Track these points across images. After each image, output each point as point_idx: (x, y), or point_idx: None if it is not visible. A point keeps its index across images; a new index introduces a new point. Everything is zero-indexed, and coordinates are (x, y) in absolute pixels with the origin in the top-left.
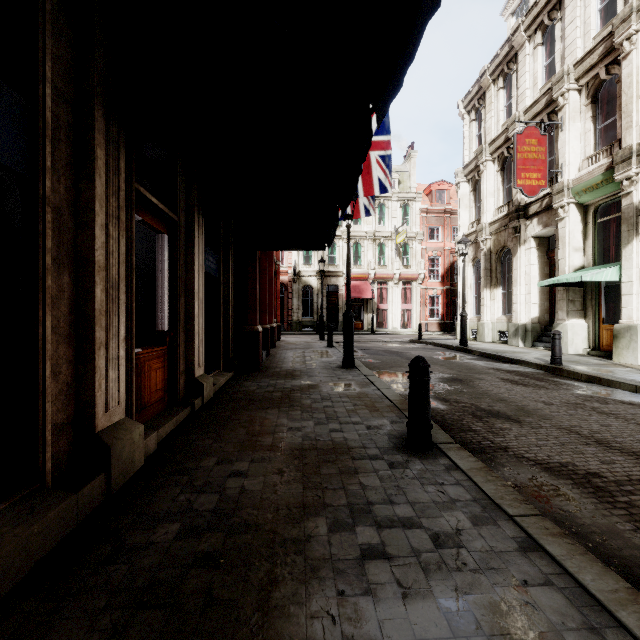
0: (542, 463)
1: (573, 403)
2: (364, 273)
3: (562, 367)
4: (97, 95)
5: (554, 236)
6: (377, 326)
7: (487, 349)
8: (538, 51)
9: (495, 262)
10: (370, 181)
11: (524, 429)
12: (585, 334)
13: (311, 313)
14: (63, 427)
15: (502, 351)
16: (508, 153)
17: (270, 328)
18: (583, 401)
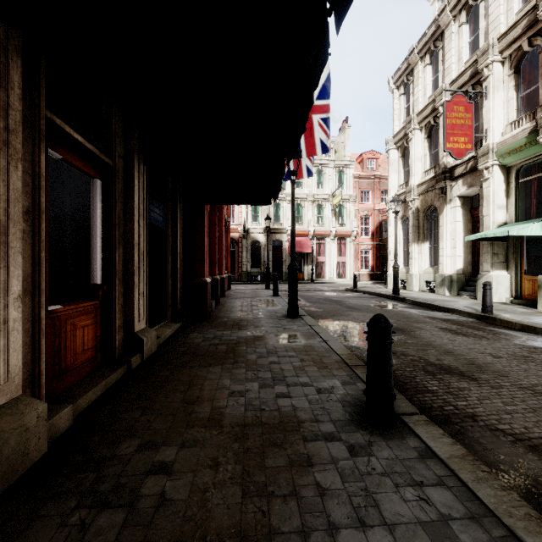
0: (523, 439)
1: (521, 355)
2: (305, 230)
3: (494, 316)
4: None
5: (477, 196)
6: (316, 276)
7: (418, 298)
8: (463, 29)
9: (422, 219)
10: (313, 142)
11: (484, 389)
12: (508, 284)
13: (258, 265)
14: None
15: (432, 300)
16: (434, 122)
17: (220, 279)
18: (529, 353)
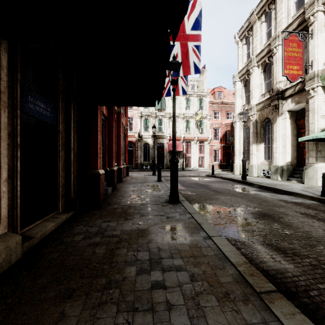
0: None
1: None
2: (178, 136)
3: None
4: None
5: (300, 110)
6: (185, 166)
7: (261, 182)
8: None
9: (260, 128)
10: (188, 63)
11: None
12: None
13: (148, 159)
14: None
15: (273, 184)
16: (268, 60)
17: (119, 169)
18: None
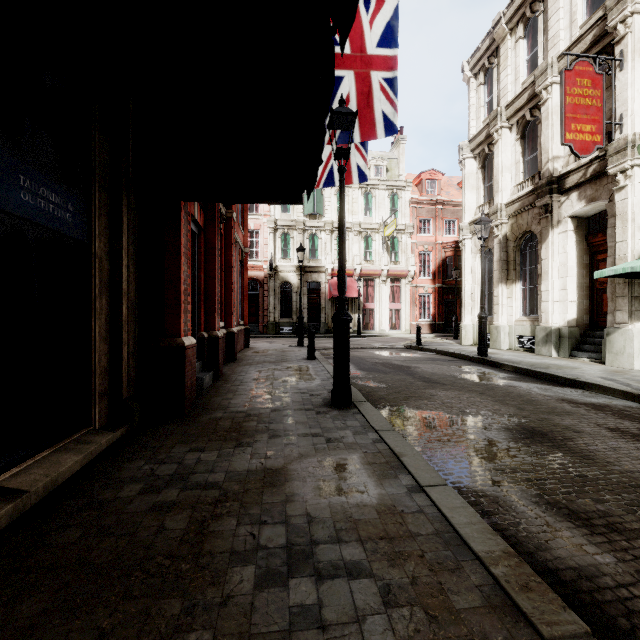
0: None
1: None
2: (349, 269)
3: None
4: None
5: (595, 216)
6: (363, 328)
7: (518, 361)
8: None
9: (513, 251)
10: (371, 117)
11: None
12: None
13: (290, 313)
14: None
15: (542, 365)
16: (531, 116)
17: (228, 334)
18: None
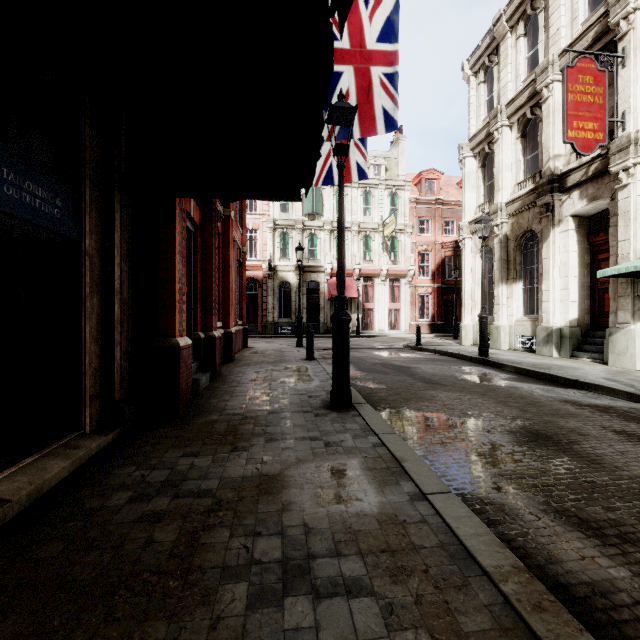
0: None
1: None
2: (348, 268)
3: None
4: None
5: (597, 215)
6: (362, 328)
7: (519, 362)
8: None
9: (514, 251)
10: (370, 113)
11: None
12: None
13: (289, 313)
14: None
15: (543, 365)
16: (532, 114)
17: (226, 334)
18: None
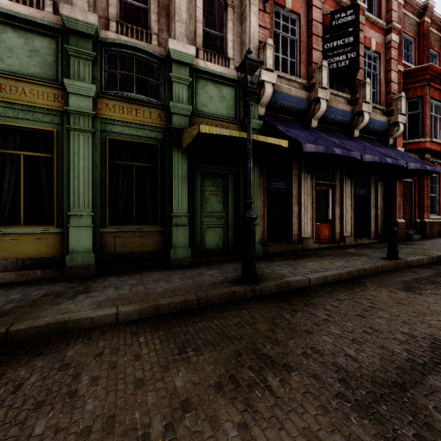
0: None
1: None
2: None
3: None
4: (302, 170)
5: None
6: None
7: None
8: None
9: None
10: None
11: None
12: None
13: None
14: (296, 235)
15: None
16: None
17: None
18: None
